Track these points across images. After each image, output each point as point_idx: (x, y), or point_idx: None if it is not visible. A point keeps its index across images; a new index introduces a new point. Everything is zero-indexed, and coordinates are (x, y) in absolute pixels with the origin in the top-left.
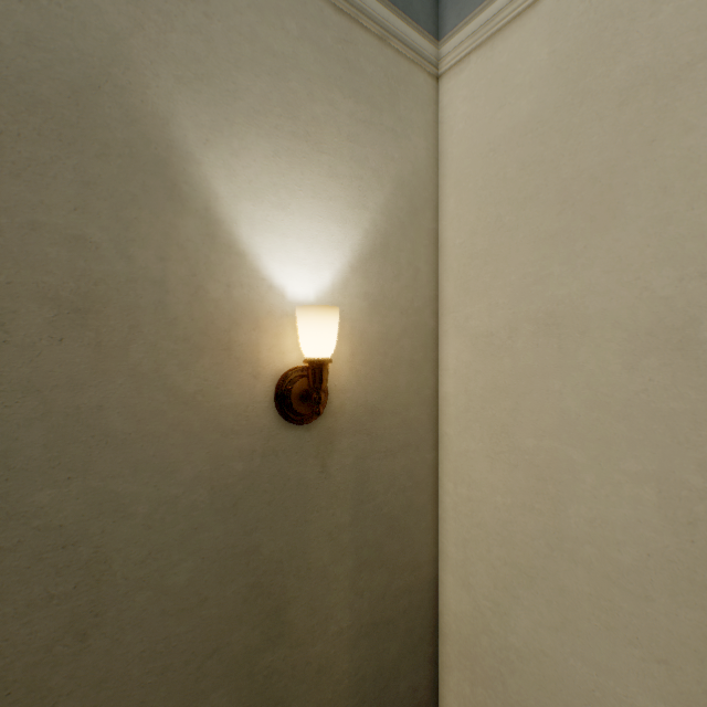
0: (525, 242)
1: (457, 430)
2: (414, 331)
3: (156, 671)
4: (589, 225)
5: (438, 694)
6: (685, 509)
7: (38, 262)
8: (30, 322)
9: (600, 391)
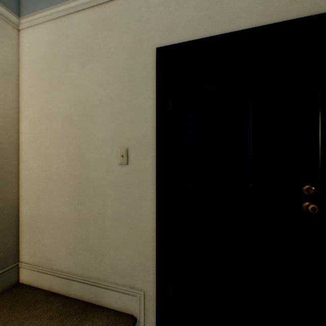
0: (43, 92)
1: (26, 152)
2: (5, 117)
3: None
4: (56, 90)
5: (20, 247)
6: (71, 159)
7: None
8: None
9: (58, 134)
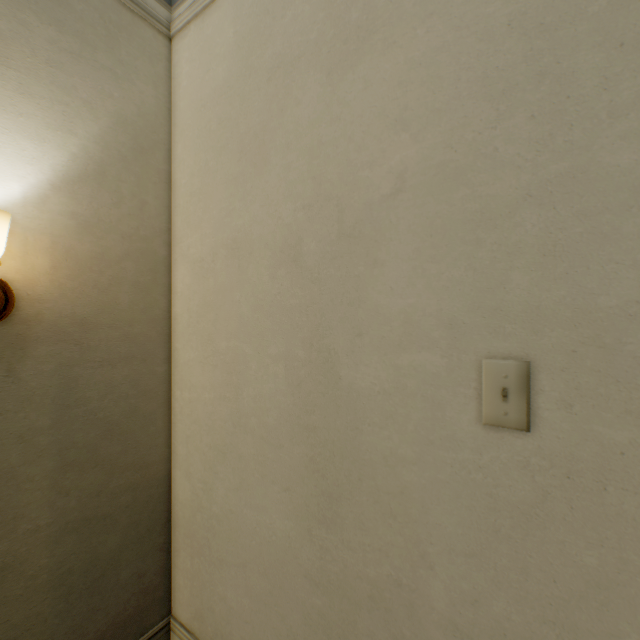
0: (222, 183)
1: (183, 344)
2: (141, 257)
3: None
4: (254, 171)
5: (171, 577)
6: (297, 375)
7: None
8: None
9: (259, 297)
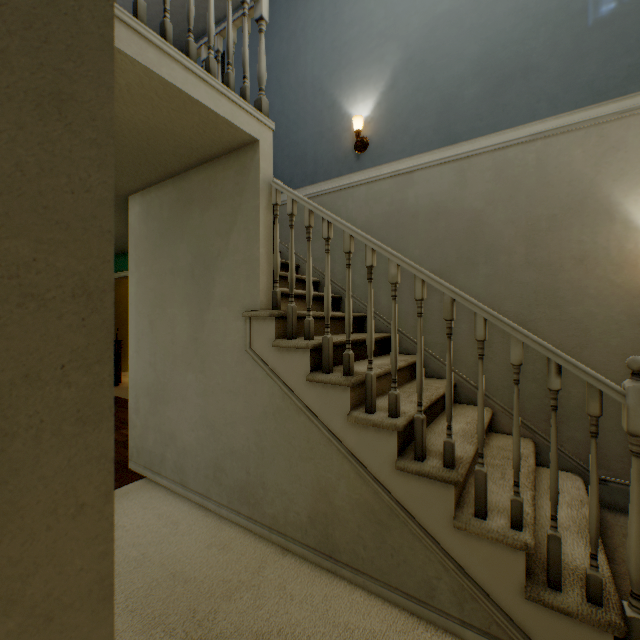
0: None
1: None
2: None
3: (604, 369)
4: None
5: None
6: None
7: (569, 250)
8: (567, 265)
9: None
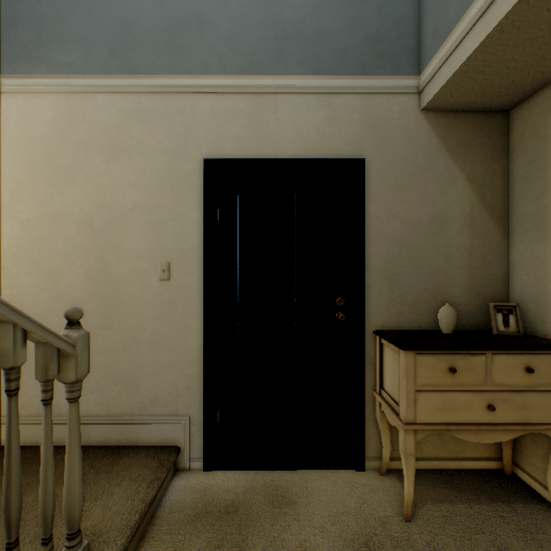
0: (45, 184)
1: (13, 264)
2: None
3: None
4: (67, 184)
5: (1, 396)
6: (92, 273)
7: None
8: None
9: (71, 241)
